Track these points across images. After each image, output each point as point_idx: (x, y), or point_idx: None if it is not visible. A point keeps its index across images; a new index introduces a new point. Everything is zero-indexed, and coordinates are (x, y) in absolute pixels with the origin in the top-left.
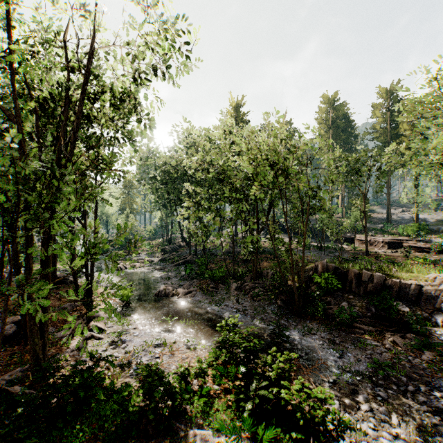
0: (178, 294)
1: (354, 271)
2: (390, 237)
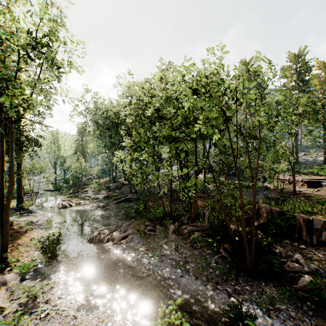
0: (114, 239)
1: (303, 217)
2: (307, 177)
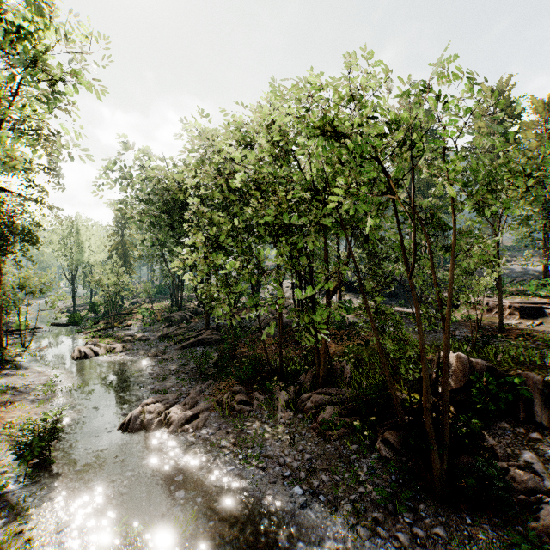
0: (171, 423)
1: (533, 378)
2: (518, 299)
